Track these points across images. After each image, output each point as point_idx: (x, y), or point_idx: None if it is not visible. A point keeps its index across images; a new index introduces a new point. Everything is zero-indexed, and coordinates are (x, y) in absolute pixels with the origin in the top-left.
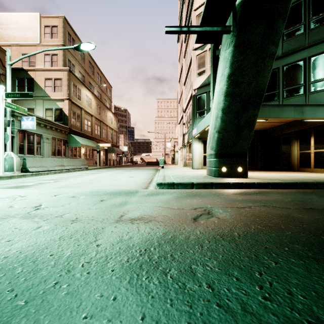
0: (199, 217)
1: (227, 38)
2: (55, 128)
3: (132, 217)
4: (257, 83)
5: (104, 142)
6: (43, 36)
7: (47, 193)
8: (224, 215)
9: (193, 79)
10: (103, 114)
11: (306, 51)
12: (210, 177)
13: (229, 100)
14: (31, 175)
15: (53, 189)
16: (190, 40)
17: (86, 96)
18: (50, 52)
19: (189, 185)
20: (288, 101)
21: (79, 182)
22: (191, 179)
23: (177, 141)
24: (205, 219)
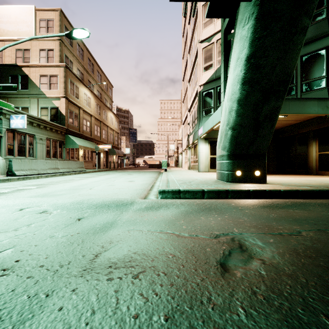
0: (229, 260)
1: (245, 11)
2: (50, 128)
3: (113, 258)
4: (283, 66)
5: (104, 143)
6: (38, 30)
7: (14, 205)
8: (269, 253)
9: (199, 74)
10: (103, 114)
11: (328, 39)
12: (222, 182)
13: (247, 89)
14: (18, 180)
15: (26, 199)
16: (195, 33)
17: (84, 95)
18: (46, 47)
19: (199, 193)
20: (307, 96)
21: (66, 188)
22: (200, 186)
23: (181, 143)
24: (241, 265)
